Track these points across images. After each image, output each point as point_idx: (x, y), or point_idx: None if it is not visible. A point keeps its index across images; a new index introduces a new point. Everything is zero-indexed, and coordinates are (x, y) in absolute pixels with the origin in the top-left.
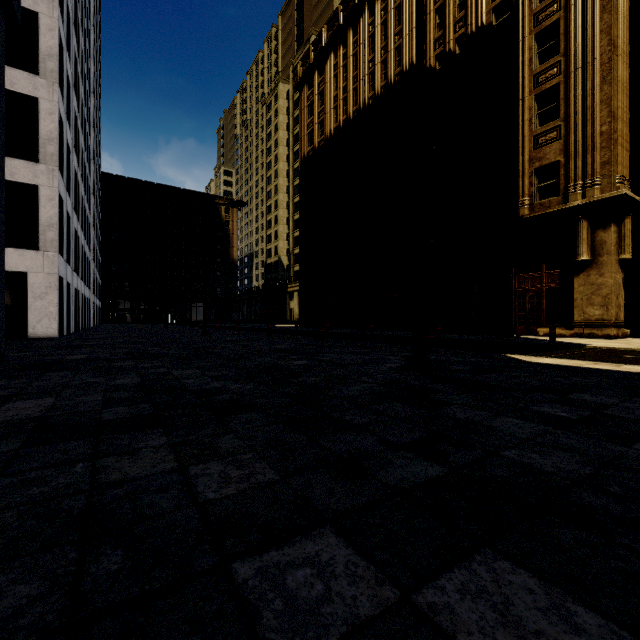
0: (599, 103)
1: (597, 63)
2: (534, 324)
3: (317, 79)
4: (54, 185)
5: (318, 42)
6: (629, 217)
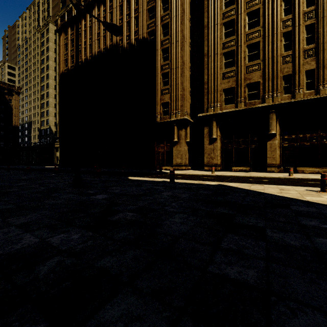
0: (180, 83)
1: (179, 68)
2: (162, 165)
3: (70, 31)
4: None
5: (70, 12)
6: (189, 126)
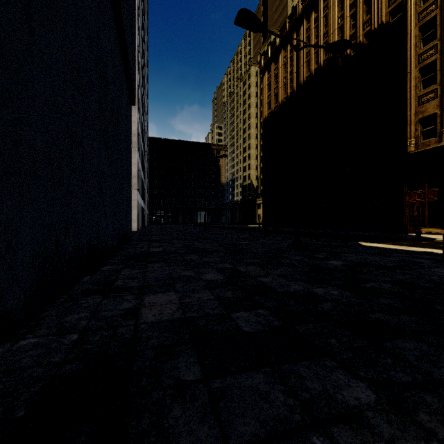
0: None
1: None
2: (420, 226)
3: (273, 67)
4: (136, 157)
5: (274, 43)
6: None
